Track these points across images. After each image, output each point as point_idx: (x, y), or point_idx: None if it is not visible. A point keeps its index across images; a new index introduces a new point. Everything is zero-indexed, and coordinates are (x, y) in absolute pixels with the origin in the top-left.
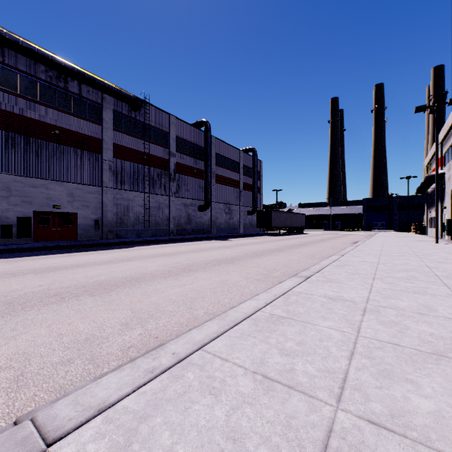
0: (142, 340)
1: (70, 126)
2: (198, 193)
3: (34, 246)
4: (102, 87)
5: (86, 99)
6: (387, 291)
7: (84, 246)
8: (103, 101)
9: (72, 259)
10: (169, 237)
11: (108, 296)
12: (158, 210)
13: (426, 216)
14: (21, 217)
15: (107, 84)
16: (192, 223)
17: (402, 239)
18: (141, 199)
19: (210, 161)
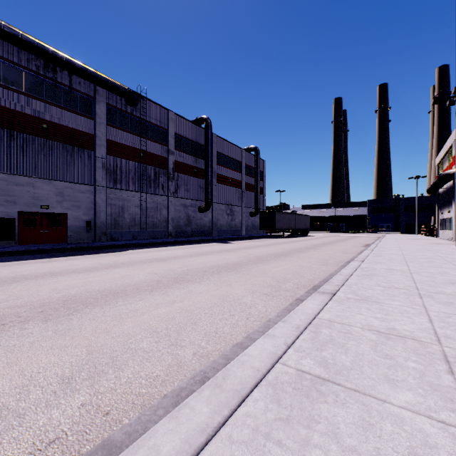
0: (80, 420)
1: (60, 120)
2: (199, 194)
3: (14, 249)
4: (94, 78)
5: (77, 92)
6: (453, 318)
7: (72, 249)
8: (96, 94)
9: (50, 265)
10: (167, 240)
11: (66, 321)
12: (156, 210)
13: (437, 217)
14: (4, 218)
15: (100, 75)
16: (192, 225)
17: (416, 242)
18: (137, 199)
19: (210, 159)
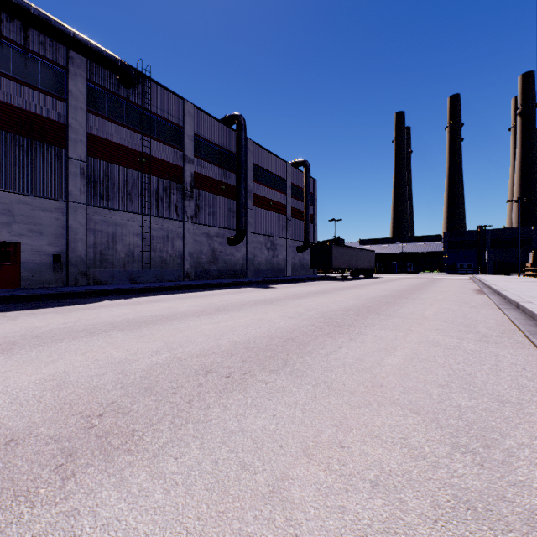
0: None
1: (7, 97)
2: (228, 220)
3: None
4: (62, 35)
5: (37, 56)
6: None
7: (6, 299)
8: (69, 63)
9: None
10: (179, 283)
11: None
12: (165, 241)
13: None
14: None
15: (73, 31)
16: (218, 262)
17: None
18: (137, 224)
19: (244, 172)
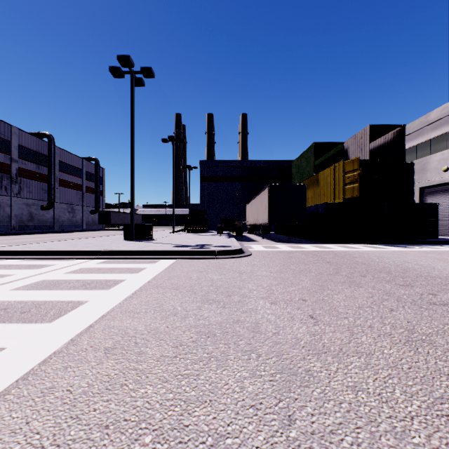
0: None
1: None
2: (41, 195)
3: None
4: None
5: None
6: None
7: None
8: None
9: None
10: (15, 232)
11: None
12: None
13: None
14: None
15: None
16: (35, 220)
17: None
18: None
19: (54, 169)
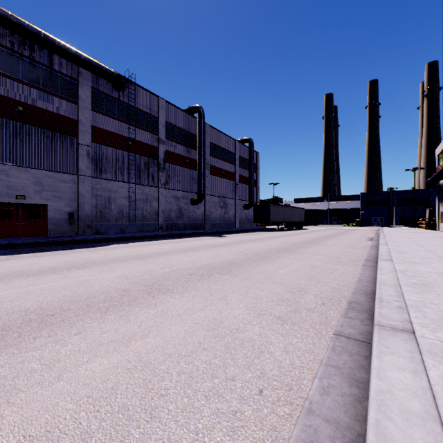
0: None
1: (38, 103)
2: (191, 185)
3: None
4: (76, 58)
5: (58, 73)
6: None
7: (47, 244)
8: (79, 76)
9: (1, 265)
10: (156, 233)
11: None
12: (145, 202)
13: (437, 210)
14: None
15: (83, 55)
16: (184, 217)
17: (424, 235)
18: (125, 190)
19: (203, 150)
